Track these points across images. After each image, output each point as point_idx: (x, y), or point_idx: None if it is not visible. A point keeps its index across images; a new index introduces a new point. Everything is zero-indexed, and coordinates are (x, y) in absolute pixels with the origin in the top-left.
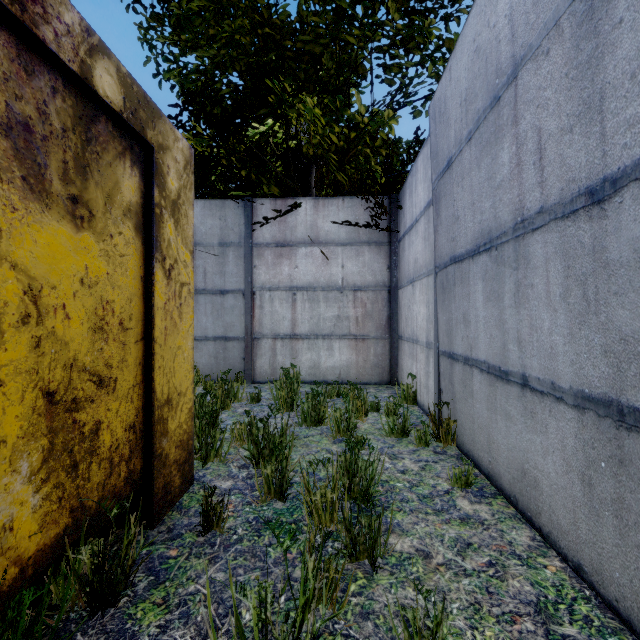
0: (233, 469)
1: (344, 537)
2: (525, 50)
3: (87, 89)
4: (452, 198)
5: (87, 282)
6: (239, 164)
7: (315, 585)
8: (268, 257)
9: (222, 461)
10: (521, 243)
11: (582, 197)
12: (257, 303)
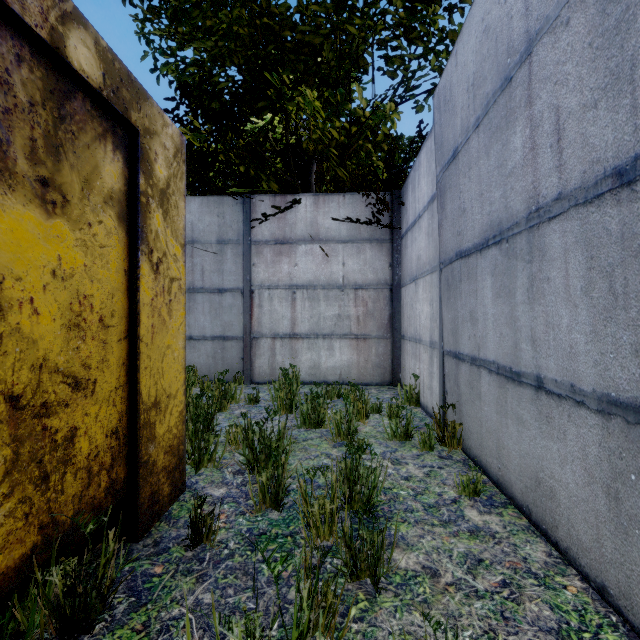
0: (227, 475)
1: (344, 552)
2: (541, 23)
3: (59, 60)
4: (458, 190)
5: (60, 274)
6: (237, 160)
7: (310, 616)
8: (267, 255)
9: (216, 466)
10: (536, 234)
11: (608, 179)
12: (256, 302)
